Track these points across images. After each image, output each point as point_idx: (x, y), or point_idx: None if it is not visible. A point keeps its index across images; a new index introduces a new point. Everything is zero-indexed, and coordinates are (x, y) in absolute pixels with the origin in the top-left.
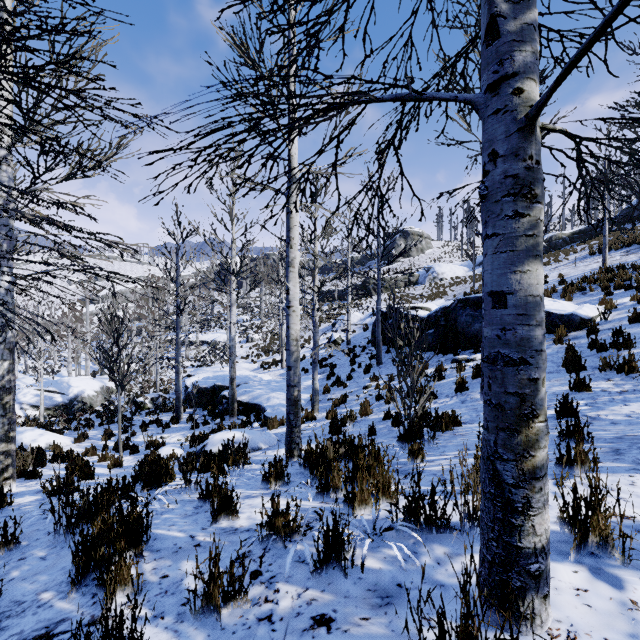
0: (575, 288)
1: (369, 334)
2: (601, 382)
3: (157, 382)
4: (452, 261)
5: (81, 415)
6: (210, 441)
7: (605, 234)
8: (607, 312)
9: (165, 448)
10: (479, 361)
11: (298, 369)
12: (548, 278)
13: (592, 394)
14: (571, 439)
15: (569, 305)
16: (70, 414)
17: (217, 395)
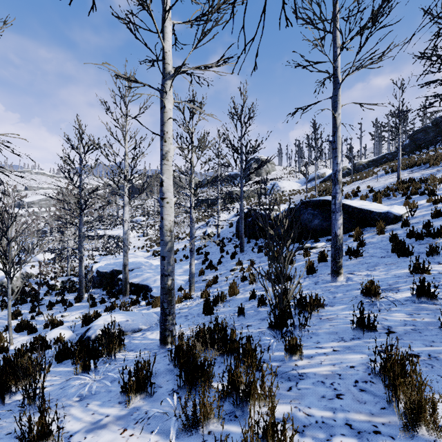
0: (382, 195)
1: (233, 229)
2: (434, 265)
3: (68, 268)
4: (289, 179)
5: None
6: (93, 325)
7: (399, 157)
8: (413, 210)
9: (54, 330)
10: (320, 248)
11: (172, 259)
12: (360, 189)
13: (432, 276)
14: None
15: (383, 206)
16: None
17: (115, 278)
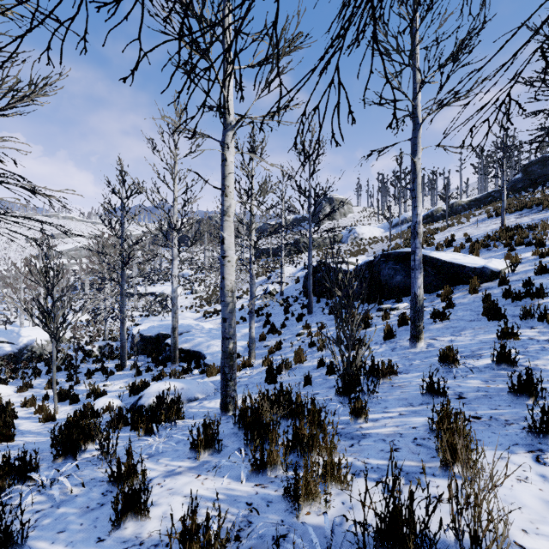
0: (480, 245)
1: (300, 286)
2: (525, 330)
3: (105, 331)
4: (370, 224)
5: (26, 364)
6: (146, 392)
7: (503, 199)
8: (514, 265)
9: (102, 399)
10: (402, 310)
11: (233, 321)
12: (455, 237)
13: (521, 342)
14: (523, 395)
15: (479, 259)
16: (19, 363)
17: (161, 343)
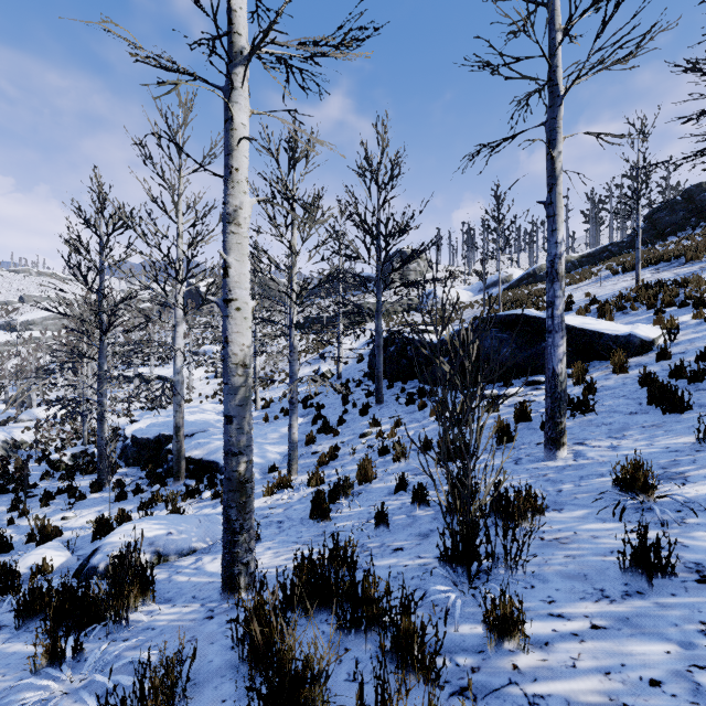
0: (613, 307)
1: (365, 366)
2: None
3: (84, 431)
4: (454, 286)
5: None
6: (105, 543)
7: (638, 246)
8: (673, 332)
9: (35, 552)
10: (515, 397)
11: (247, 420)
12: (573, 298)
13: None
14: None
15: (619, 325)
16: None
17: (163, 448)
